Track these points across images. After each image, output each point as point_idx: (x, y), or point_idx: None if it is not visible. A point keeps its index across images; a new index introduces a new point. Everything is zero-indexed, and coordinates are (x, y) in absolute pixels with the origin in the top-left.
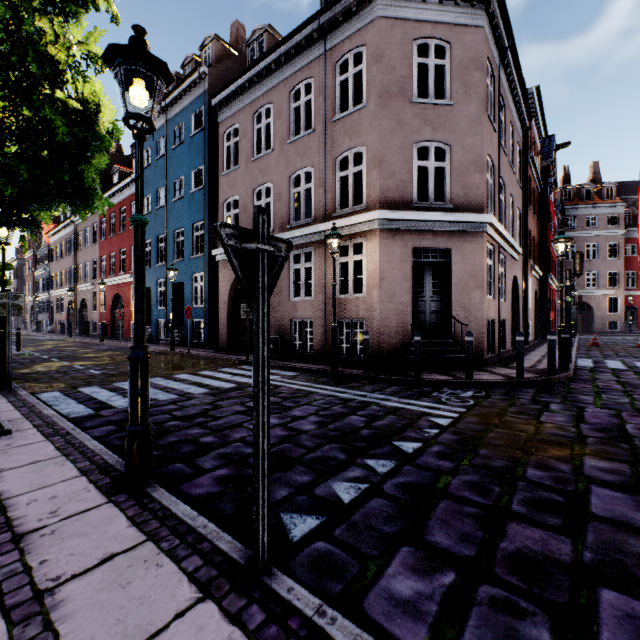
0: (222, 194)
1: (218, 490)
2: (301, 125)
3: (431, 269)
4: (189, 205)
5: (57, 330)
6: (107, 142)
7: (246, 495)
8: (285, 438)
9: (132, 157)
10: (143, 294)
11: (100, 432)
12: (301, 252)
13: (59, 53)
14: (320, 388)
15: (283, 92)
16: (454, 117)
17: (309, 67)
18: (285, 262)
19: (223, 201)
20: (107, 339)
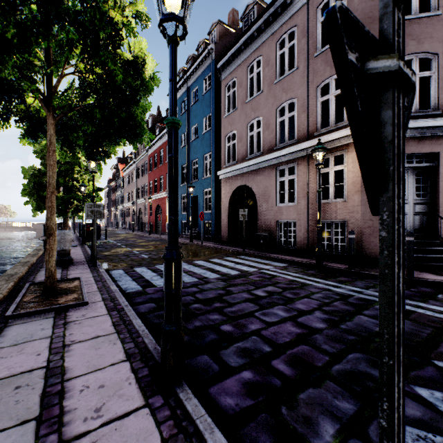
0: (224, 131)
1: (249, 404)
2: (285, 67)
3: (414, 174)
4: (201, 142)
5: (127, 227)
6: (150, 86)
7: (282, 421)
8: (300, 336)
9: (166, 116)
10: (176, 195)
11: (144, 309)
12: (285, 167)
13: (117, 16)
14: (312, 280)
15: (270, 44)
16: (442, 25)
17: (293, 18)
18: (408, 116)
19: (225, 136)
20: (152, 233)
